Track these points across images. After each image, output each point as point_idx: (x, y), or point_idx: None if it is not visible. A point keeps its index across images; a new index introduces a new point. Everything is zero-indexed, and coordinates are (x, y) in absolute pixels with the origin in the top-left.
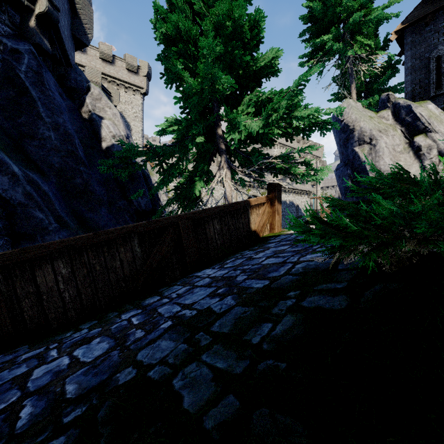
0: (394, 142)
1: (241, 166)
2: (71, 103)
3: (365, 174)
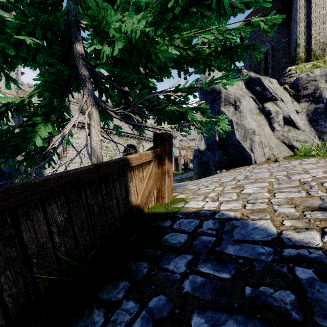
0: (250, 106)
1: None
2: None
3: (232, 131)
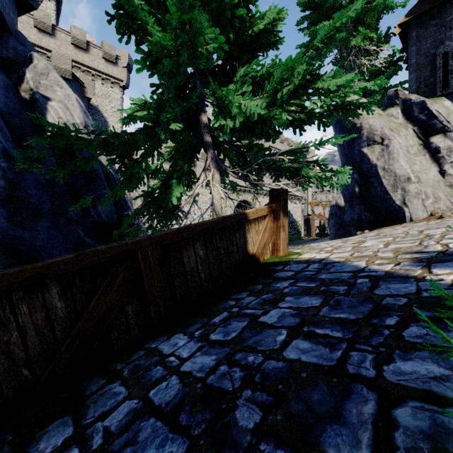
0: (407, 143)
1: (234, 167)
2: (4, 77)
3: (377, 179)
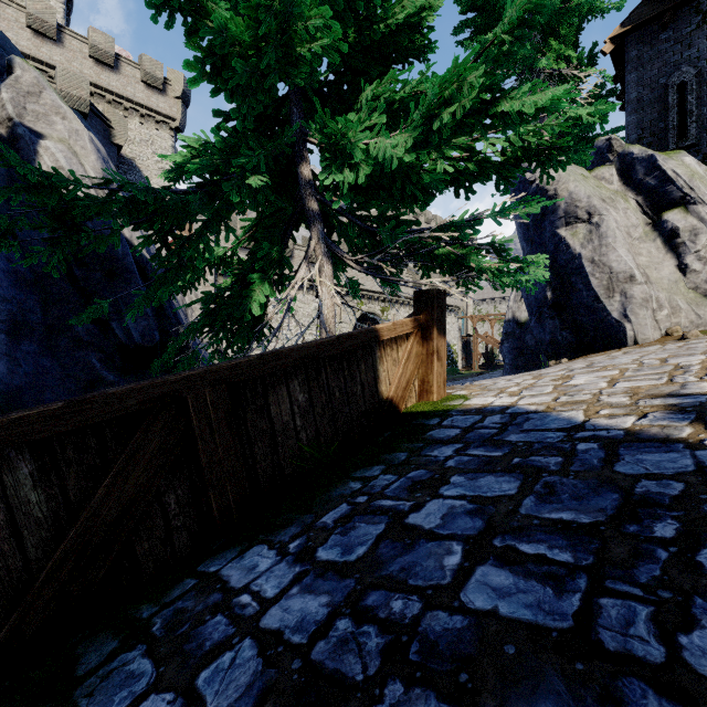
0: (628, 221)
1: (355, 255)
2: None
3: (582, 278)
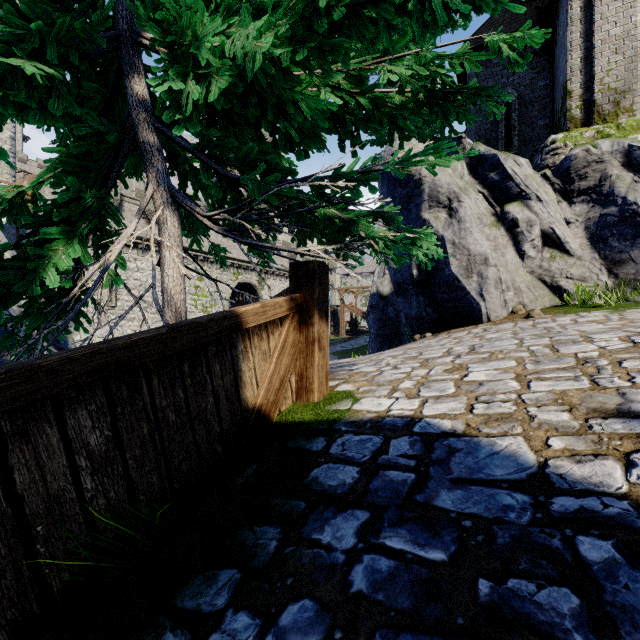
0: (479, 210)
1: None
2: None
3: (445, 258)
